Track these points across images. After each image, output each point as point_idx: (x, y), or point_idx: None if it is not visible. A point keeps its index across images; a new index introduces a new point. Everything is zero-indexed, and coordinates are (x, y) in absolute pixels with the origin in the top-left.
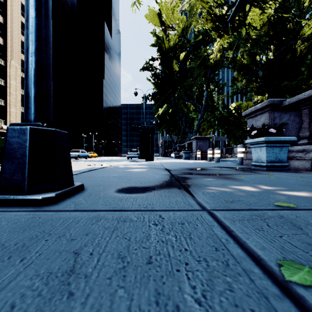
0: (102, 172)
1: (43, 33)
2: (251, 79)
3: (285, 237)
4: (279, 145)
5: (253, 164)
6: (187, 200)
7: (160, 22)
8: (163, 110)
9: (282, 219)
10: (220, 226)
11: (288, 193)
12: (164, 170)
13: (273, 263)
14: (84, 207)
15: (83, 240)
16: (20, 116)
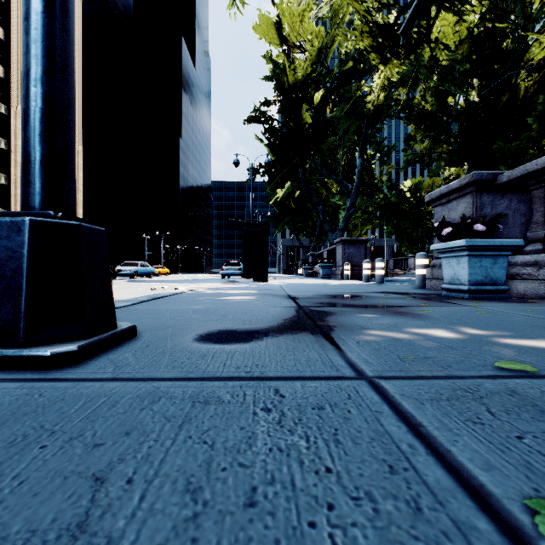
0: (174, 303)
1: (58, 42)
2: (439, 138)
3: (529, 440)
4: (492, 254)
5: (444, 287)
6: (328, 356)
7: (280, 38)
8: (285, 193)
9: (515, 397)
10: (394, 415)
11: (516, 343)
12: (285, 298)
13: (516, 505)
14: (131, 372)
15: (117, 446)
16: None
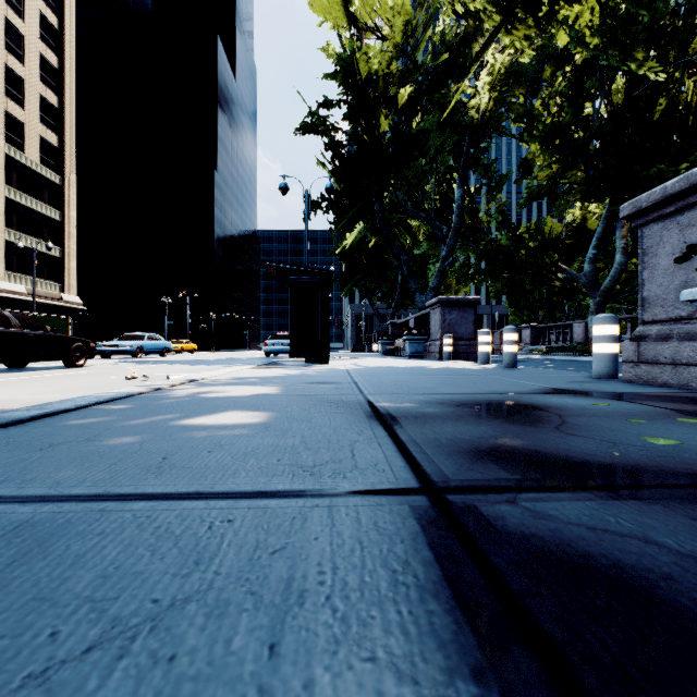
0: None
1: None
2: (569, 161)
3: None
4: None
5: None
6: None
7: (347, 18)
8: (354, 239)
9: None
10: None
11: None
12: (364, 420)
13: None
14: None
15: None
16: (2, 252)
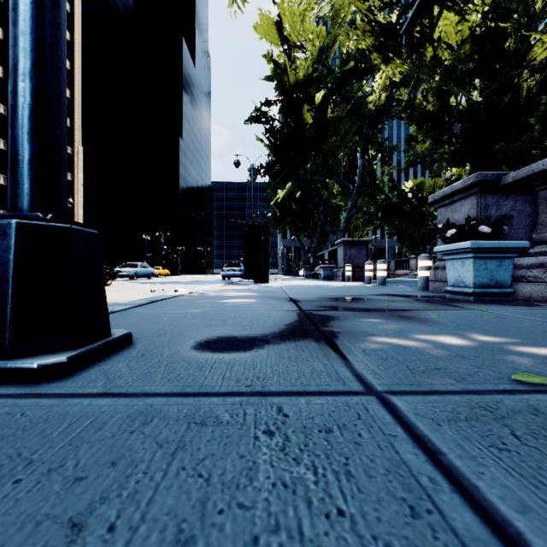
0: (173, 306)
1: (48, 35)
2: (440, 139)
3: None
4: (497, 256)
5: (448, 290)
6: (334, 367)
7: (280, 38)
8: (286, 194)
9: (539, 416)
10: (410, 439)
11: (530, 352)
12: (287, 301)
13: None
14: (123, 385)
15: (101, 480)
16: None
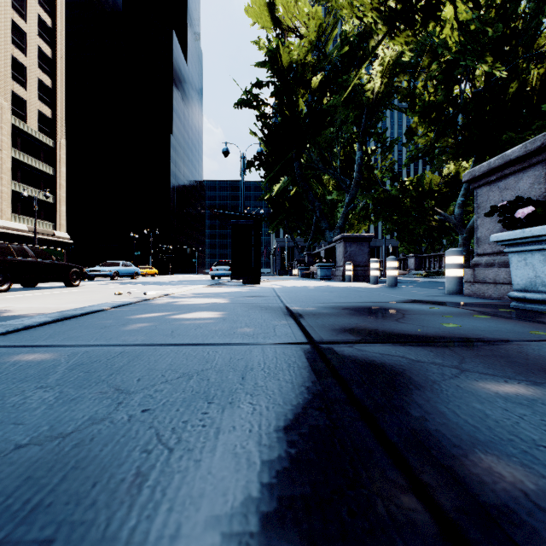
0: (79, 330)
1: None
2: (443, 130)
3: None
4: None
5: (516, 296)
6: None
7: (273, 21)
8: (279, 189)
9: None
10: None
11: None
12: (282, 316)
13: None
14: None
15: None
16: (9, 199)
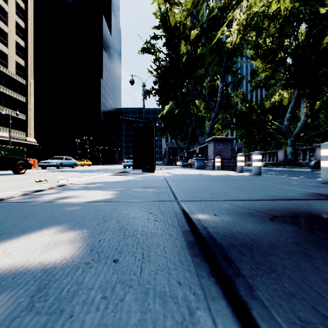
0: None
1: None
2: (277, 69)
3: None
4: None
5: None
6: None
7: None
8: (168, 109)
9: None
10: None
11: None
12: (187, 258)
13: None
14: None
15: None
16: None
